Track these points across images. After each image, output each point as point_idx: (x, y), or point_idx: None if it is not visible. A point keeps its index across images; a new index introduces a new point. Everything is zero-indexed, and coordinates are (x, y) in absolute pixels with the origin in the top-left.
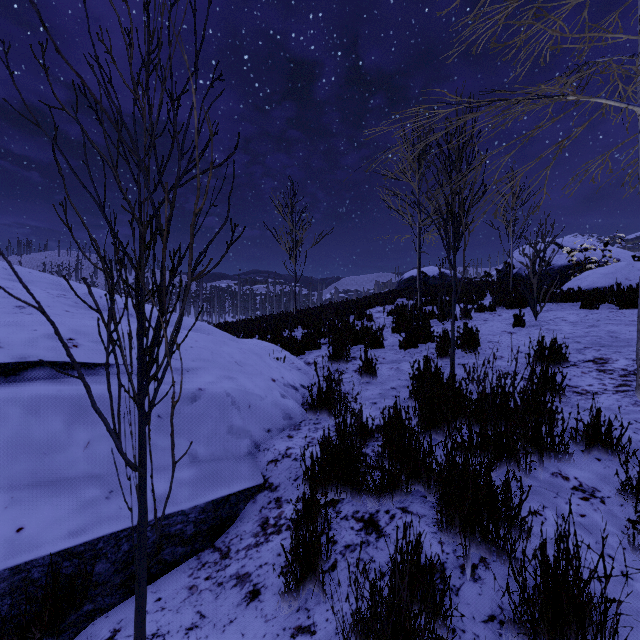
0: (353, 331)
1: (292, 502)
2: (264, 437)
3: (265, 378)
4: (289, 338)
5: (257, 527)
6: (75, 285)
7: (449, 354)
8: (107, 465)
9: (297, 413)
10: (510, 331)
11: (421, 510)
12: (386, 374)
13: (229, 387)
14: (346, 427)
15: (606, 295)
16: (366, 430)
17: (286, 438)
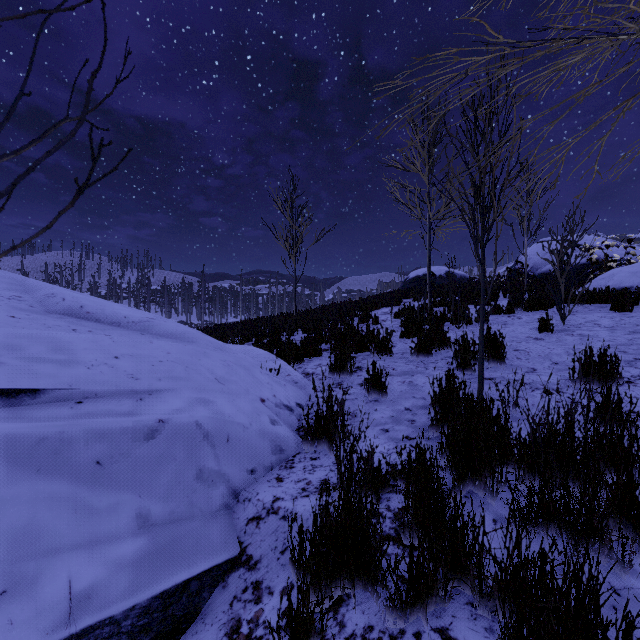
0: (358, 336)
1: (276, 593)
2: (246, 481)
3: (252, 398)
4: (287, 343)
5: (223, 638)
6: (39, 285)
7: (471, 366)
8: (6, 546)
9: (290, 444)
10: (536, 337)
11: (471, 637)
12: (398, 390)
13: (201, 416)
14: (352, 474)
15: (639, 296)
16: (379, 480)
17: (274, 482)
